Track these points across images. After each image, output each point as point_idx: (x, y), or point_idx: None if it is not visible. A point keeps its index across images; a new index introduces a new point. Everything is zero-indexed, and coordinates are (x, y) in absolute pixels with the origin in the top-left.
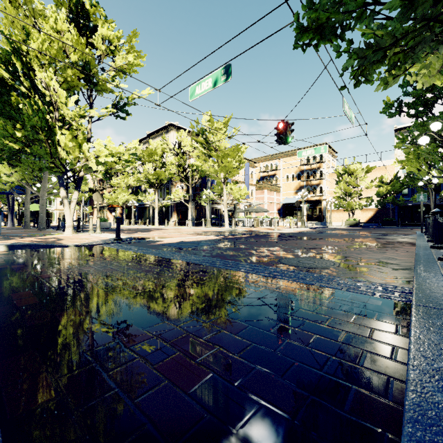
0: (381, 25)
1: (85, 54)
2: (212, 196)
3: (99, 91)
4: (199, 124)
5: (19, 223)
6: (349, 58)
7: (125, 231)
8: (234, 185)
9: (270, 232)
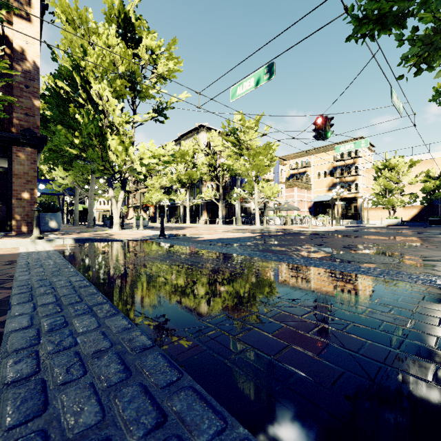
0: None
1: (131, 64)
2: (243, 195)
3: (142, 98)
4: (230, 124)
5: (67, 222)
6: (413, 46)
7: None
8: (266, 183)
9: (305, 230)
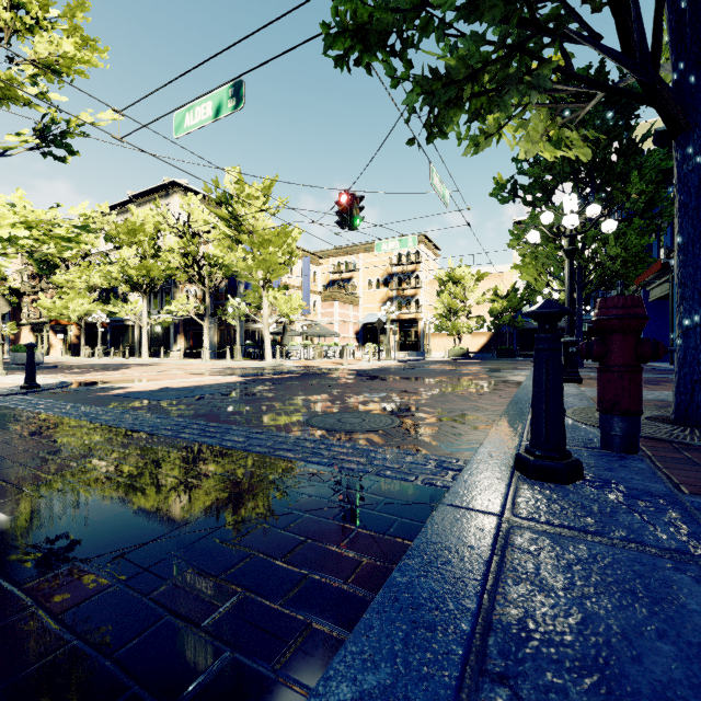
0: (456, 47)
1: None
2: (245, 309)
3: None
4: (219, 187)
5: None
6: (411, 91)
7: (73, 369)
8: (281, 291)
9: (336, 368)
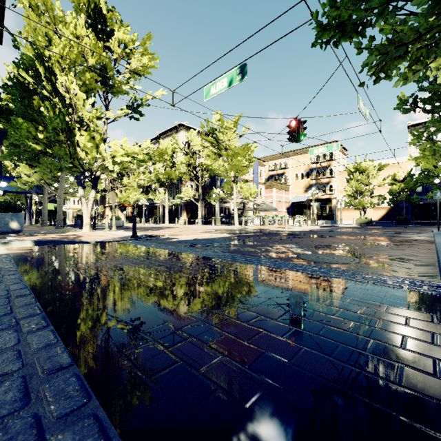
0: (404, 21)
1: (102, 57)
2: (222, 195)
3: (115, 93)
4: (209, 124)
5: (36, 222)
6: (371, 54)
7: (138, 229)
8: (244, 183)
9: (281, 230)
